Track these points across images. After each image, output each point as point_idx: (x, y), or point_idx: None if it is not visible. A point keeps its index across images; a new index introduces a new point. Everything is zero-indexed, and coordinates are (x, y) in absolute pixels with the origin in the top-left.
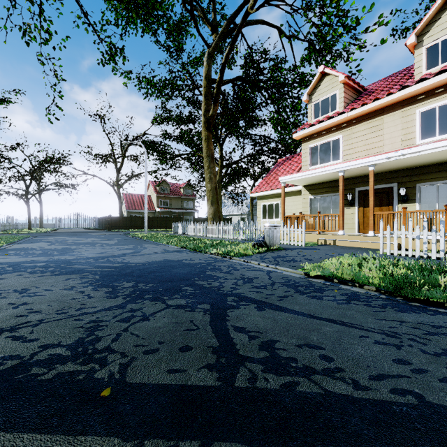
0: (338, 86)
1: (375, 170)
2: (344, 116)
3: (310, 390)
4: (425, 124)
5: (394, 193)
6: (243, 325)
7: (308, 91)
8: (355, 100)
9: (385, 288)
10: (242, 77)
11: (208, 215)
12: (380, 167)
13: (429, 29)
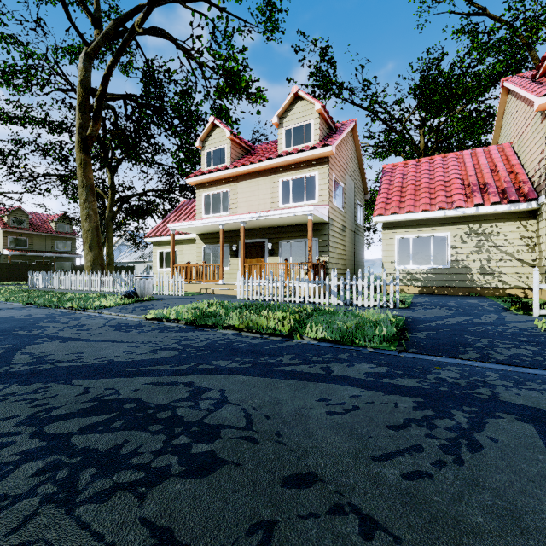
0: (226, 140)
1: (250, 226)
2: (230, 171)
3: (46, 367)
4: (285, 192)
5: (266, 247)
6: (33, 351)
7: (201, 138)
8: (241, 158)
9: (189, 321)
10: (136, 96)
11: (85, 262)
12: (252, 224)
13: (286, 115)
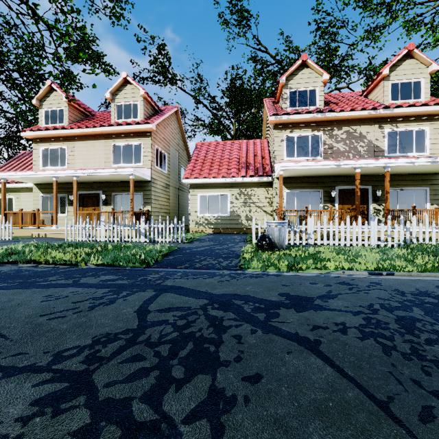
0: (64, 104)
1: (85, 179)
2: (66, 131)
3: None
4: (117, 154)
5: (100, 198)
6: None
7: (38, 97)
8: (80, 121)
9: None
10: None
11: None
12: (86, 178)
13: (118, 93)
